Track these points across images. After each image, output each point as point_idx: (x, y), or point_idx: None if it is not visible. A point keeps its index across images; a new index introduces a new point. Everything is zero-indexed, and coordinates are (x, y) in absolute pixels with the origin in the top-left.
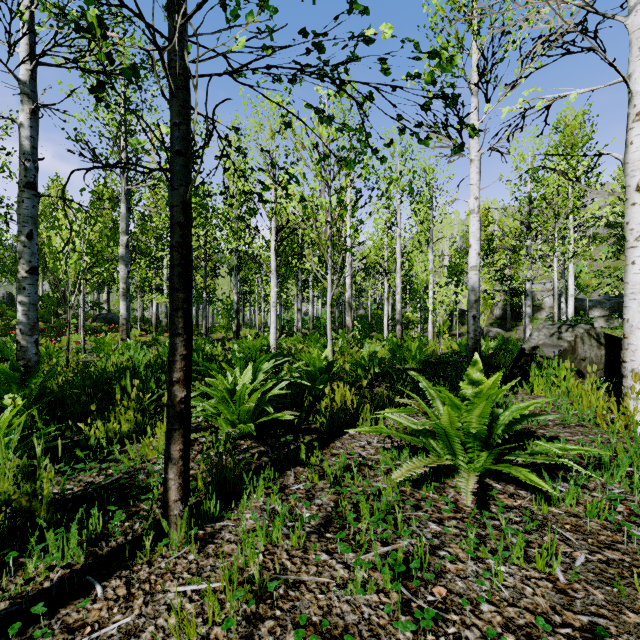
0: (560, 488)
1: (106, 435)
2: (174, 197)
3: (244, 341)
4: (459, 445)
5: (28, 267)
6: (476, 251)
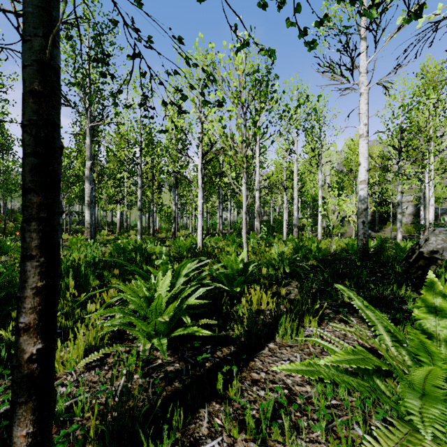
0: None
1: None
2: (25, 53)
3: (178, 241)
4: (443, 416)
5: None
6: (365, 168)
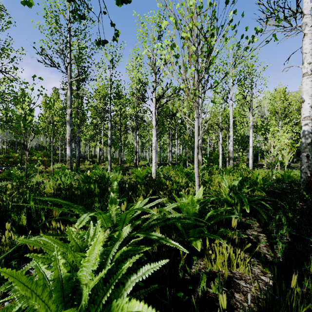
0: None
1: None
2: None
3: (136, 170)
4: None
5: None
6: (309, 104)
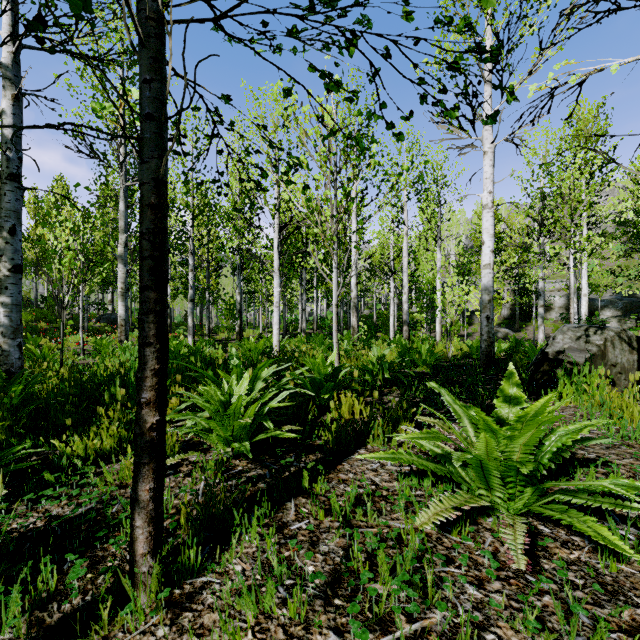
0: (624, 534)
1: (86, 452)
2: (144, 172)
3: (246, 343)
4: (498, 480)
5: (10, 265)
6: (490, 248)
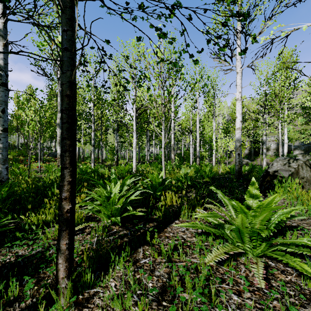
0: None
1: (38, 221)
2: (63, 78)
3: (120, 166)
4: (248, 238)
5: (2, 128)
6: (240, 120)
